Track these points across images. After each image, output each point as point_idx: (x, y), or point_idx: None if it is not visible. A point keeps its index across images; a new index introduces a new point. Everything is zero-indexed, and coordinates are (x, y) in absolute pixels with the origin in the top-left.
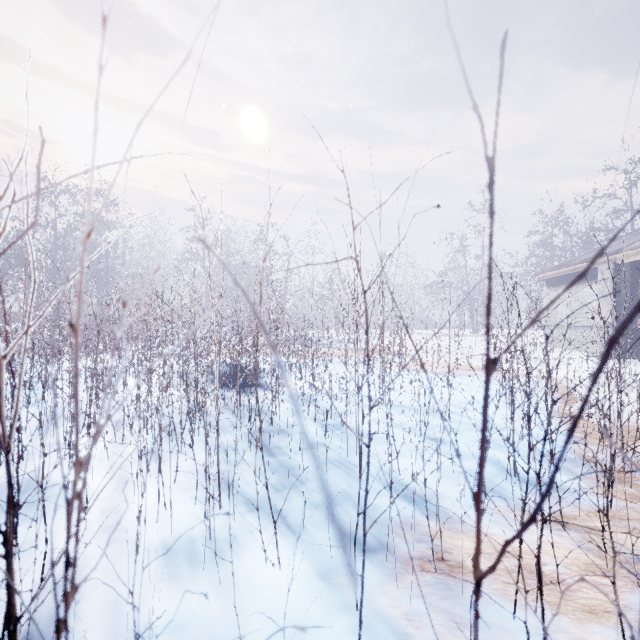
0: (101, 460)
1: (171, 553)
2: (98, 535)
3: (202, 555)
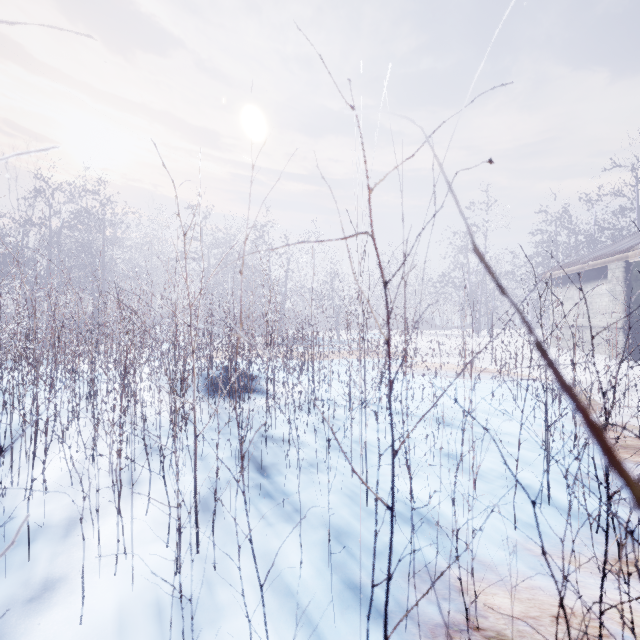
0: (64, 485)
1: (128, 623)
2: (37, 596)
3: (168, 625)
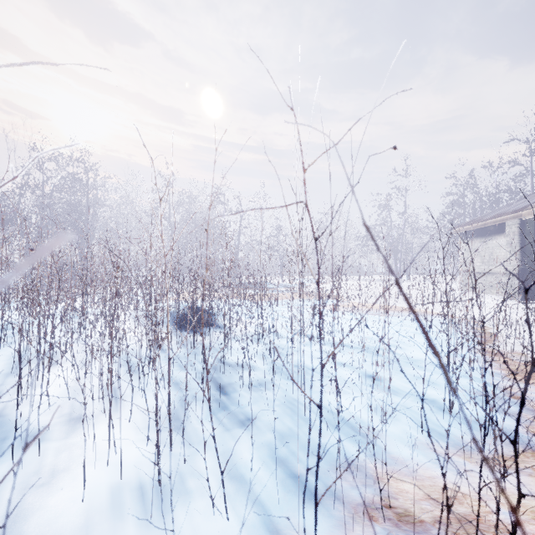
0: (63, 399)
1: (118, 502)
2: (47, 482)
3: (149, 503)
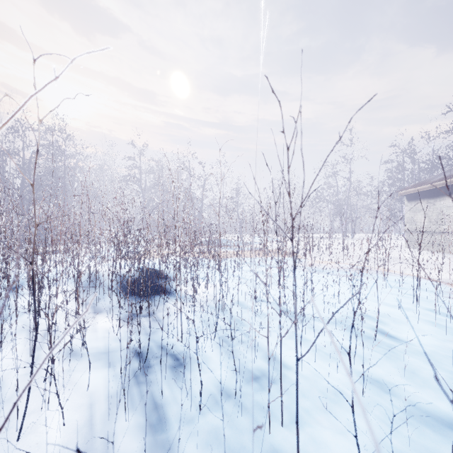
0: None
1: None
2: None
3: None
